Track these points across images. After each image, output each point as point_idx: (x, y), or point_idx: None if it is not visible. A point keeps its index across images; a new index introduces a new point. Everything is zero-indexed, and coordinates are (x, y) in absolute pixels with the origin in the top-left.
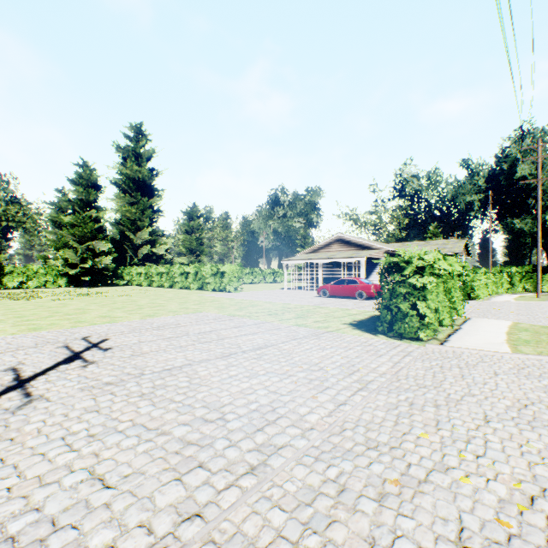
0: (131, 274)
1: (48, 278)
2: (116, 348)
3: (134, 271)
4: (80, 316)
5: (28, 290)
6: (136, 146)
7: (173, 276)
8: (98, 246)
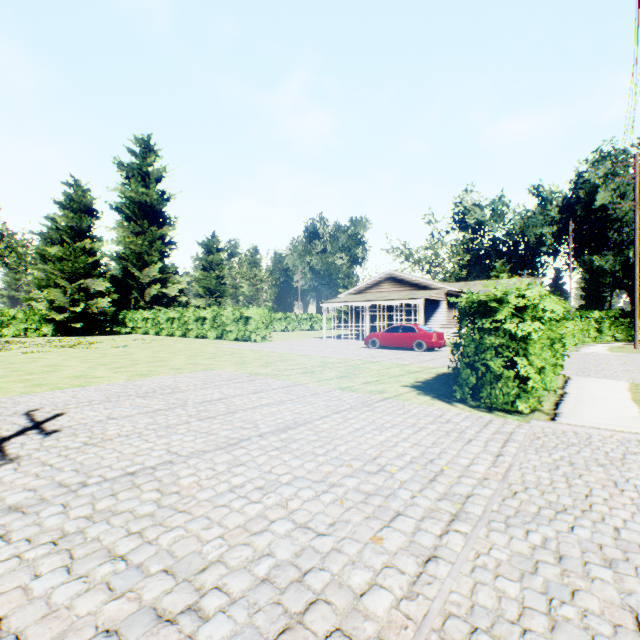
0: (135, 320)
1: (29, 325)
2: (66, 429)
3: (139, 315)
4: (46, 376)
5: (1, 340)
6: (143, 164)
7: (186, 323)
8: (93, 285)
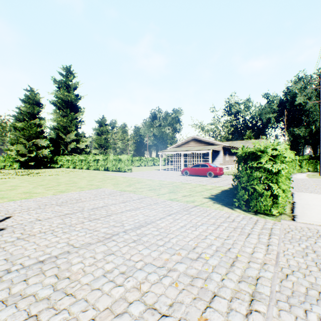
0: (63, 160)
1: (6, 163)
2: (9, 228)
3: (64, 158)
4: (8, 192)
5: None
6: (66, 80)
7: (89, 162)
8: (40, 142)
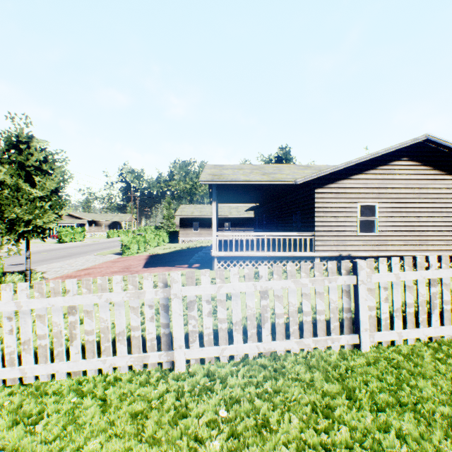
0: None
1: None
2: None
3: None
4: None
5: None
6: None
7: None
8: None
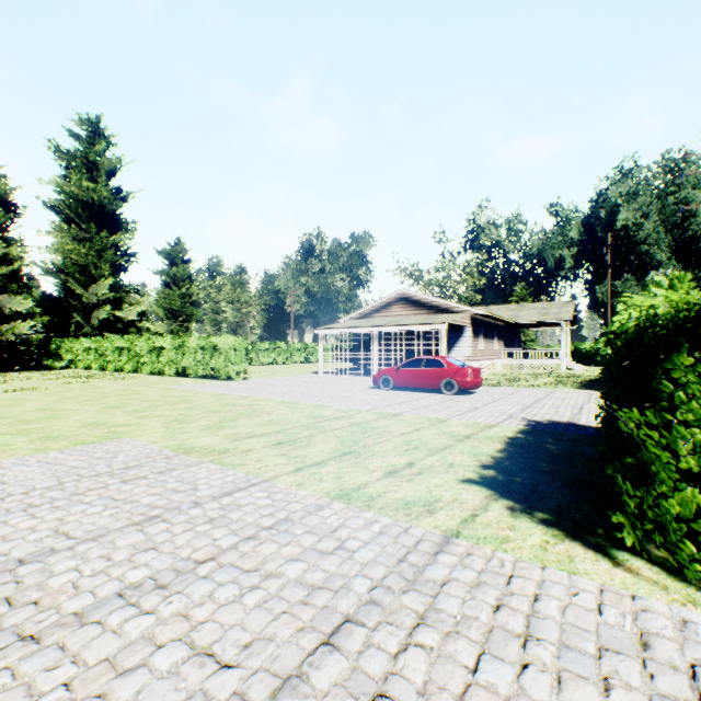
0: (75, 350)
1: None
2: None
3: (79, 345)
4: None
5: None
6: (88, 151)
7: (138, 354)
8: (9, 303)
